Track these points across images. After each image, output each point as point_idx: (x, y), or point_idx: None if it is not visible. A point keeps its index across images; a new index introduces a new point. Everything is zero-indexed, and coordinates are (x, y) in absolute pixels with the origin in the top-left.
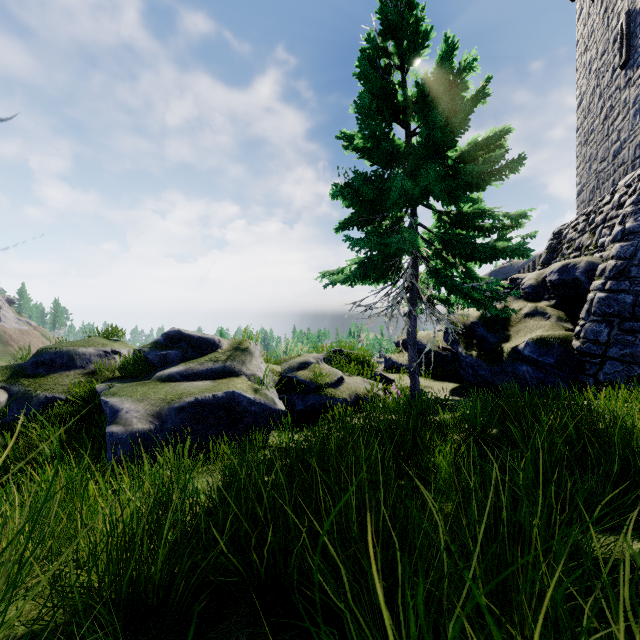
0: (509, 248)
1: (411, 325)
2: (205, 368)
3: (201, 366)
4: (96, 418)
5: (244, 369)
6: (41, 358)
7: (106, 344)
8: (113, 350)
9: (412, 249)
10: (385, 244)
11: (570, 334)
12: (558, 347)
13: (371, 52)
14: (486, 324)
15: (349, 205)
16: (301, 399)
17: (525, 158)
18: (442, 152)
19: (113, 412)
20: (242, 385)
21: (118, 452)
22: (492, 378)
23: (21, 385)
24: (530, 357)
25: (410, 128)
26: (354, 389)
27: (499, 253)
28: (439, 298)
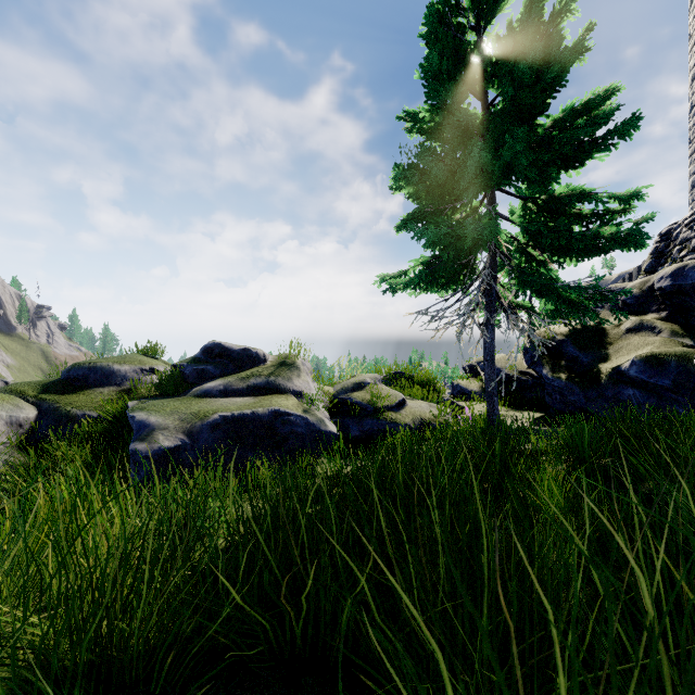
0: (619, 233)
1: (488, 337)
2: (245, 383)
3: (241, 381)
4: (125, 437)
5: (290, 386)
6: (74, 373)
7: (143, 360)
8: (150, 367)
9: (490, 243)
10: (457, 237)
11: (690, 351)
12: (675, 366)
13: (440, 8)
14: (577, 342)
15: (413, 192)
16: (356, 424)
17: (641, 118)
18: (529, 120)
19: (139, 428)
20: (287, 402)
21: (141, 473)
22: (587, 404)
23: (52, 401)
24: (637, 378)
25: (487, 99)
26: (418, 414)
27: (604, 243)
28: (522, 306)
